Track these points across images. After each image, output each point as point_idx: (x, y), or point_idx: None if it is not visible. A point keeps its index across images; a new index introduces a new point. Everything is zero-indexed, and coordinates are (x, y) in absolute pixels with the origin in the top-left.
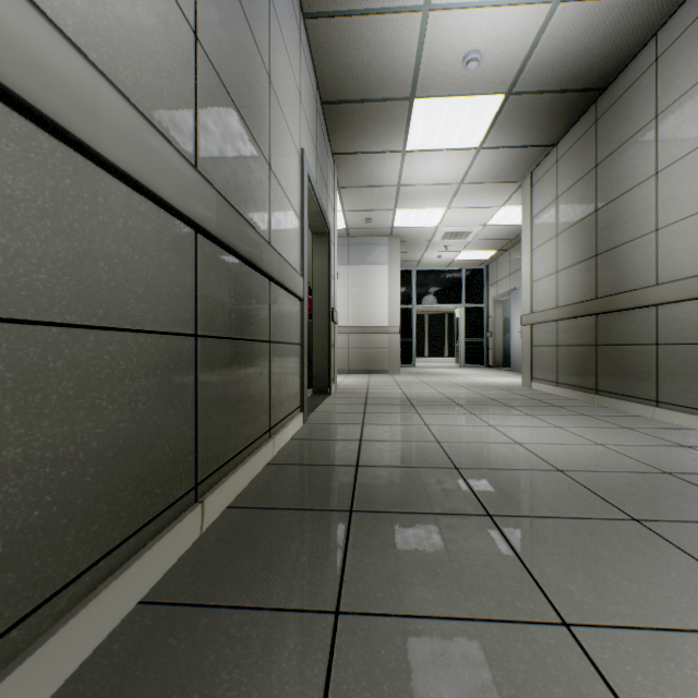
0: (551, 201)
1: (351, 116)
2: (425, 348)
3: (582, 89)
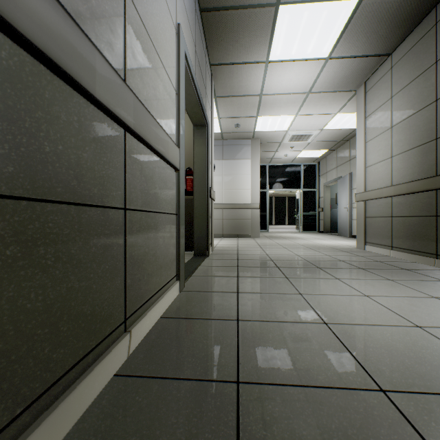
0: (385, 100)
1: (225, 24)
2: (273, 219)
3: None
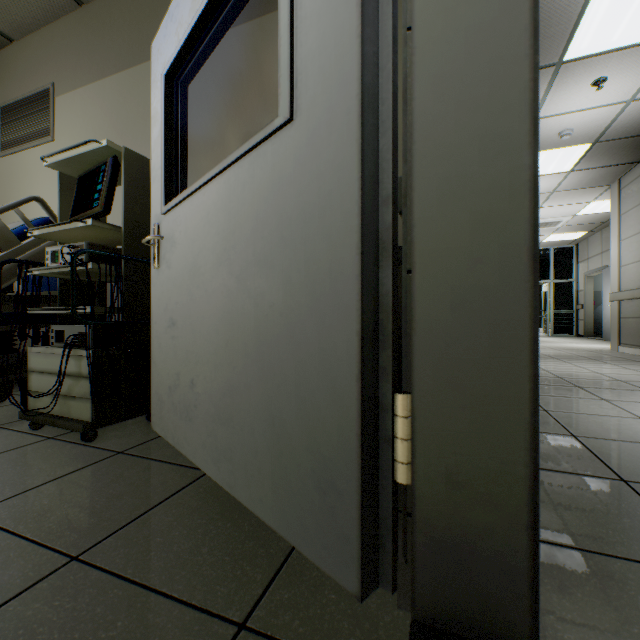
0: (636, 204)
1: None
2: None
3: None
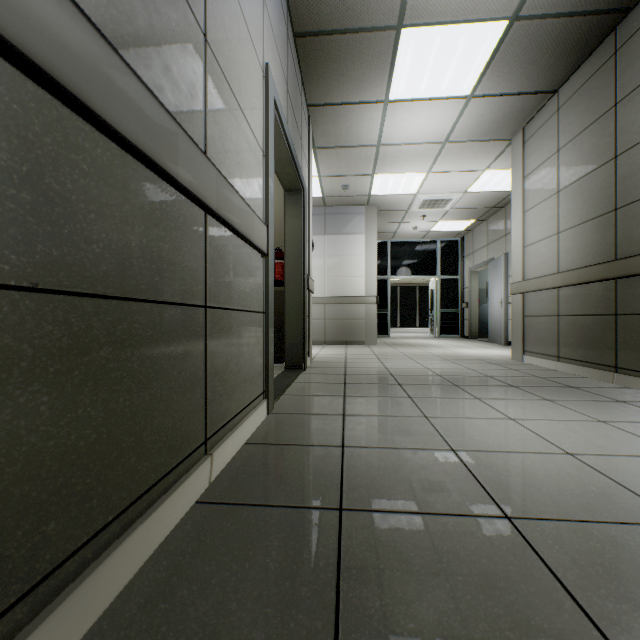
0: (550, 155)
1: (328, 53)
2: (398, 319)
3: (603, 11)
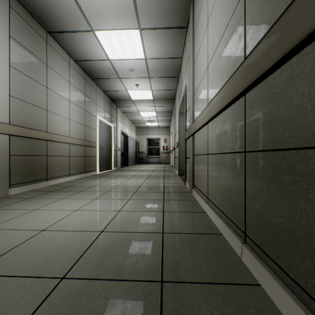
0: None
1: None
2: None
3: None
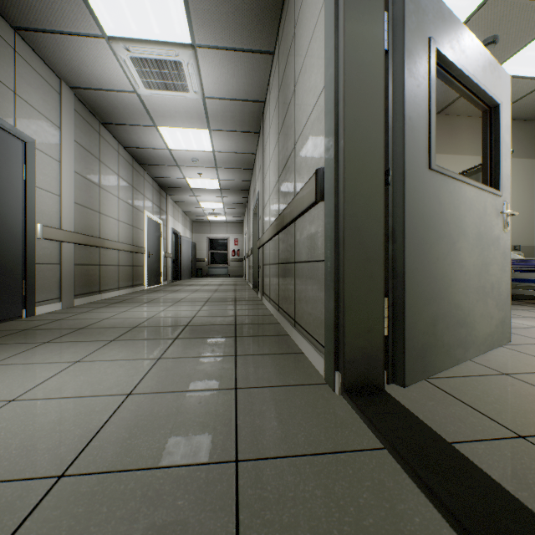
0: None
1: None
2: None
3: None
